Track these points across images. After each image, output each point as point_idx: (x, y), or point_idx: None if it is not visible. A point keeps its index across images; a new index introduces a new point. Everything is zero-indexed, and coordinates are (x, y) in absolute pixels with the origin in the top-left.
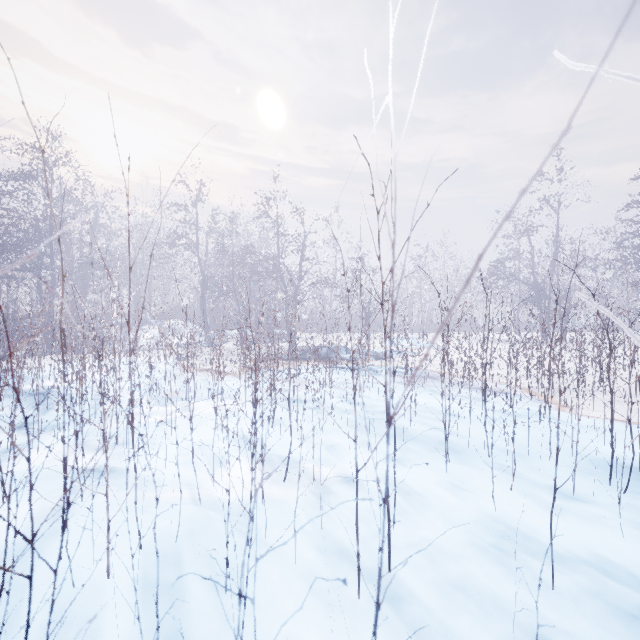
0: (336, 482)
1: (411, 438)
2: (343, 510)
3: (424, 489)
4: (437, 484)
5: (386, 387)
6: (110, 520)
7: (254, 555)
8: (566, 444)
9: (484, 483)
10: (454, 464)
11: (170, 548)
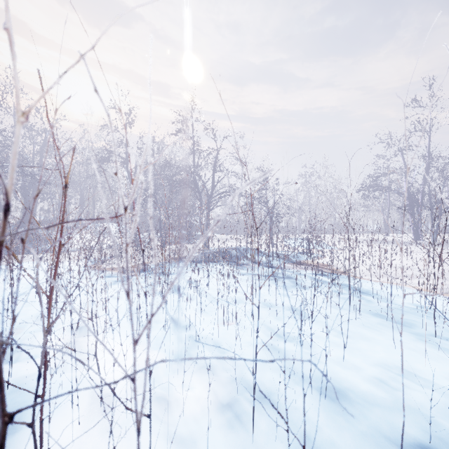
0: None
1: None
2: None
3: None
4: None
5: None
6: None
7: None
8: None
9: None
10: None
11: None
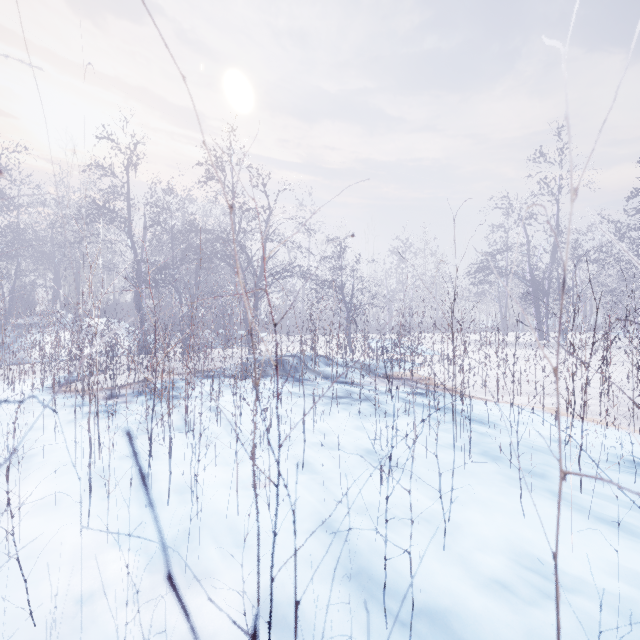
0: None
1: None
2: None
3: None
4: None
5: None
6: None
7: None
8: None
9: None
10: None
11: None
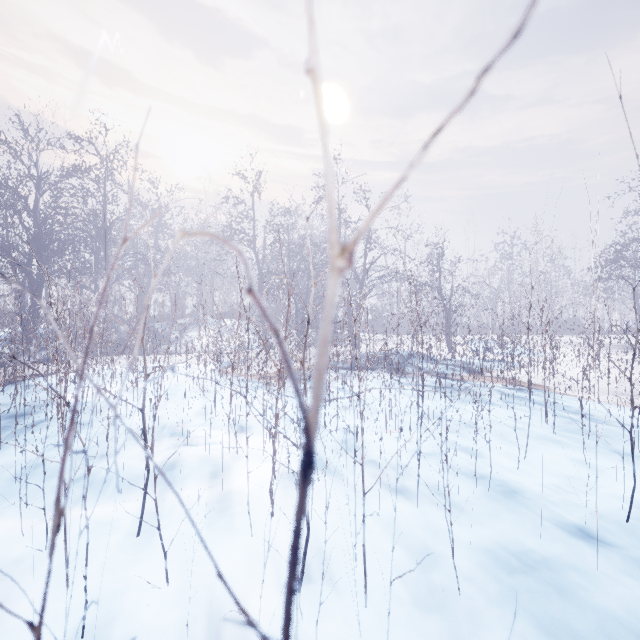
0: None
1: None
2: None
3: None
4: None
5: None
6: None
7: None
8: None
9: None
10: None
11: None
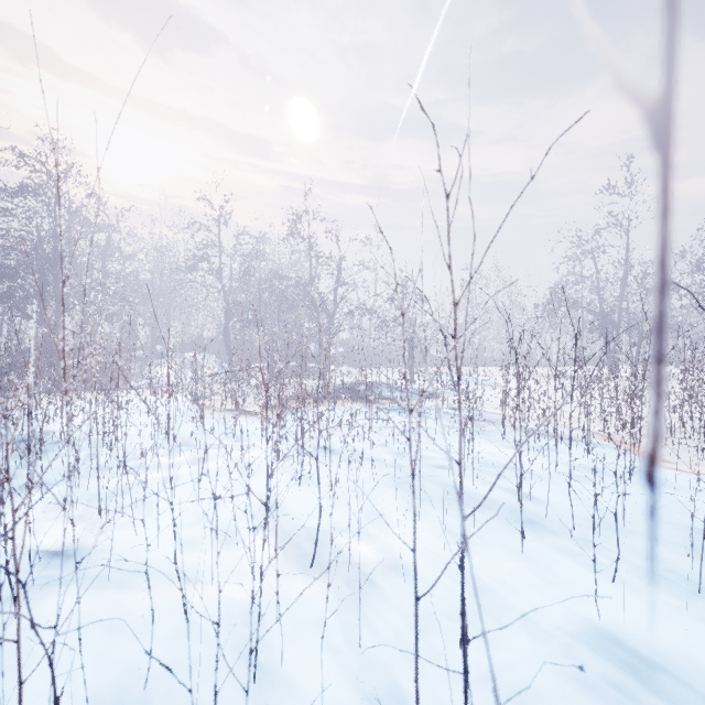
0: (379, 568)
1: (472, 503)
2: (389, 614)
3: (496, 581)
4: (513, 573)
5: (460, 464)
6: (24, 681)
7: (263, 701)
8: (669, 512)
9: (575, 572)
10: (531, 542)
11: (134, 701)
